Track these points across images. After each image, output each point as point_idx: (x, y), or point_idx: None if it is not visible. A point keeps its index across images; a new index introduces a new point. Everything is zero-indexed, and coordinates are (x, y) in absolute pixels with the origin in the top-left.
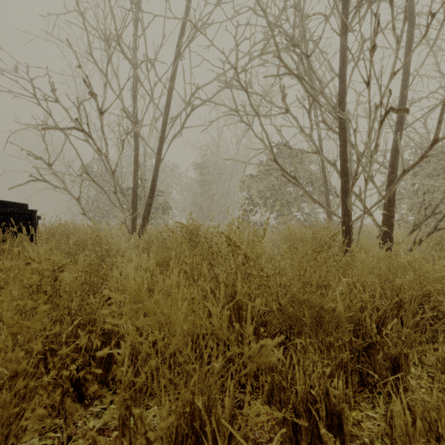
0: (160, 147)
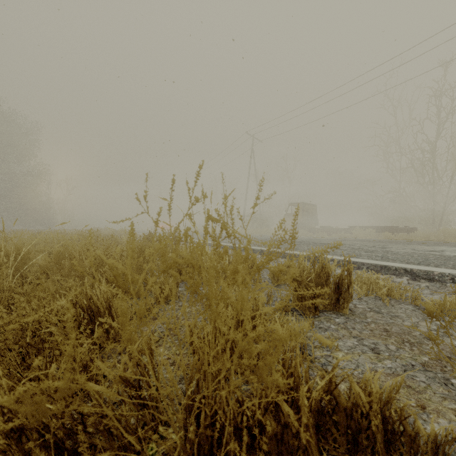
0: (444, 206)
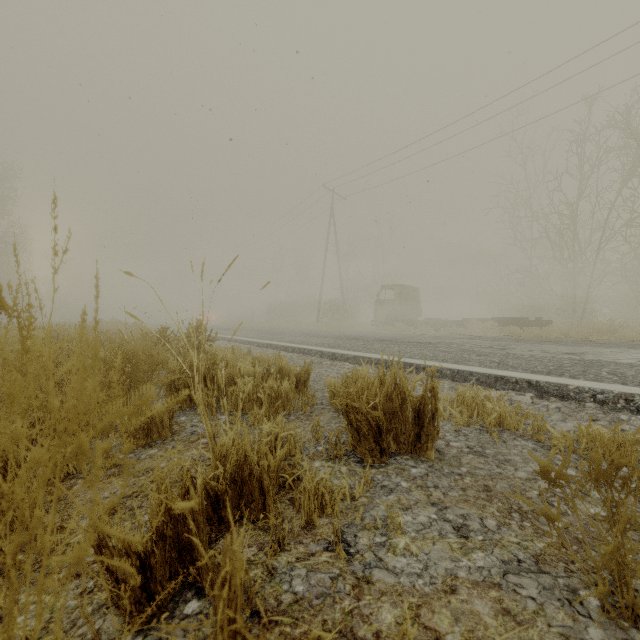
0: (588, 291)
